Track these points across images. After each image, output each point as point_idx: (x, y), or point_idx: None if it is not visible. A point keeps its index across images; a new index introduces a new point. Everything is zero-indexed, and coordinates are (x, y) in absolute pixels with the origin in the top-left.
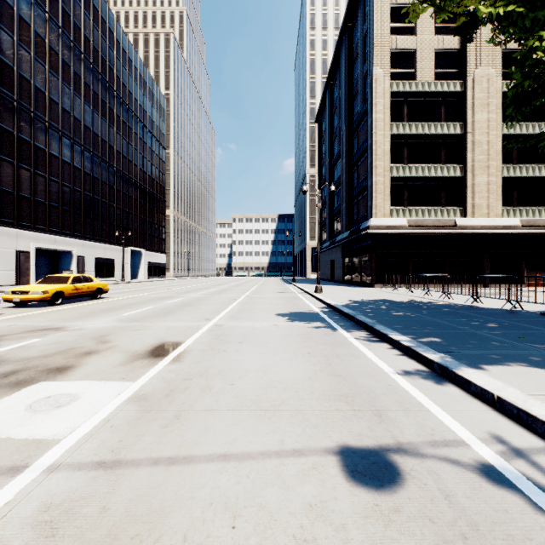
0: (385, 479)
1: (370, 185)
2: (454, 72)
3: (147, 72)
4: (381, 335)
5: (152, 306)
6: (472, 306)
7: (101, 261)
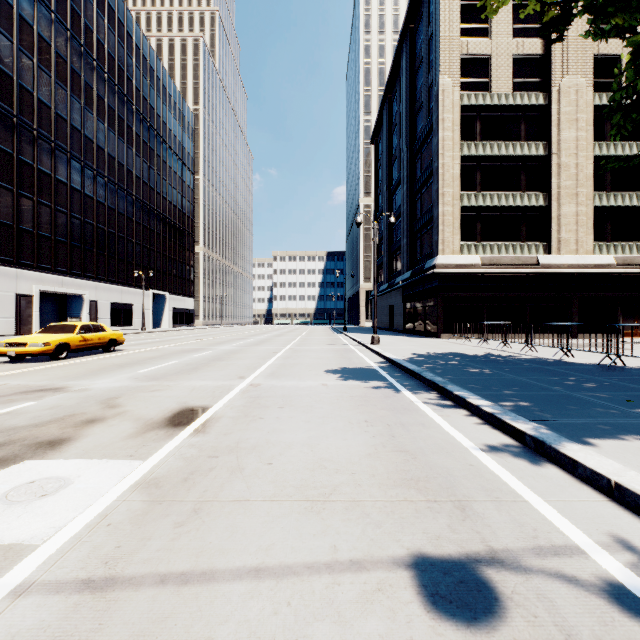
0: (478, 607)
1: (437, 216)
2: (536, 82)
3: (172, 84)
4: (455, 397)
5: (176, 360)
6: (561, 361)
7: (118, 306)
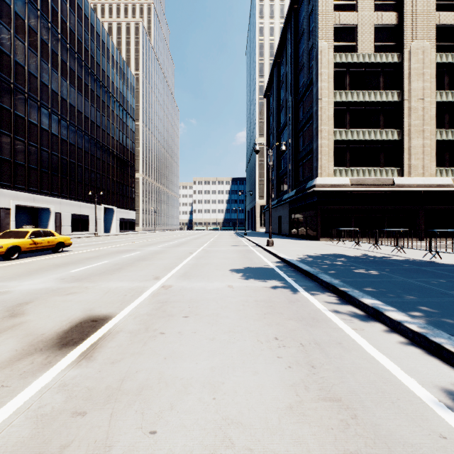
0: None
1: (316, 147)
2: (391, 45)
3: (119, 54)
4: (362, 304)
5: (107, 260)
6: (431, 262)
7: (77, 216)
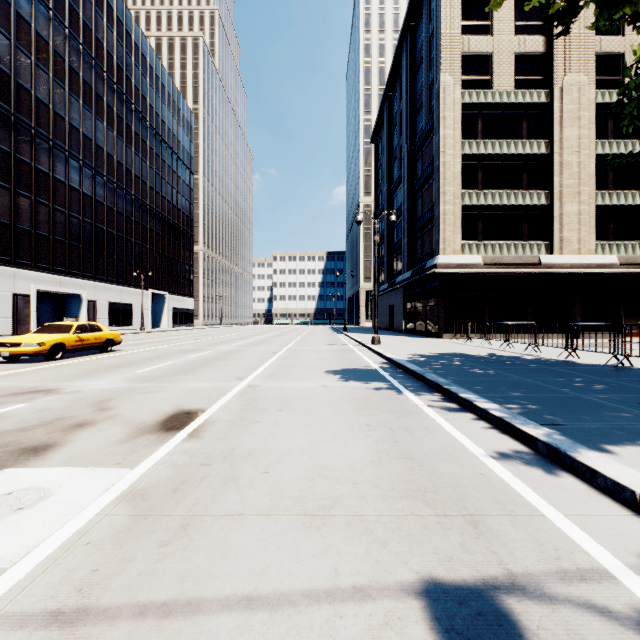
0: None
1: (438, 215)
2: (538, 80)
3: (172, 83)
4: (460, 400)
5: (173, 361)
6: (566, 362)
7: (117, 306)
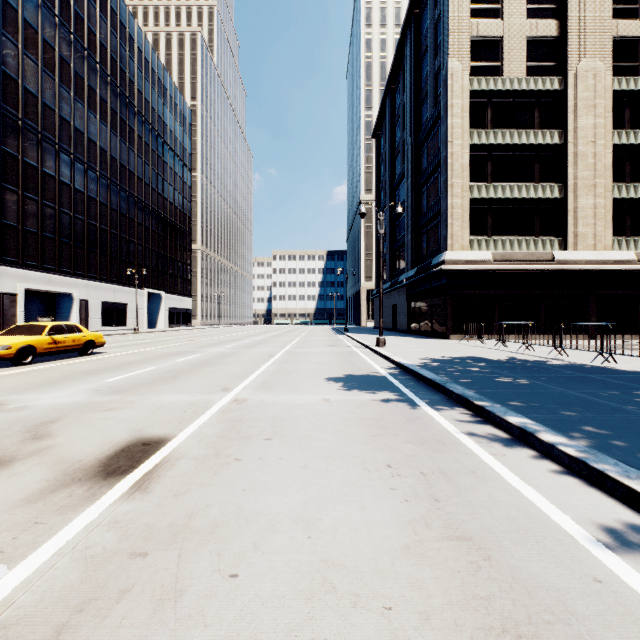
0: None
1: (445, 209)
2: (551, 66)
3: (168, 77)
4: (504, 423)
5: (156, 366)
6: (603, 368)
7: (110, 305)
